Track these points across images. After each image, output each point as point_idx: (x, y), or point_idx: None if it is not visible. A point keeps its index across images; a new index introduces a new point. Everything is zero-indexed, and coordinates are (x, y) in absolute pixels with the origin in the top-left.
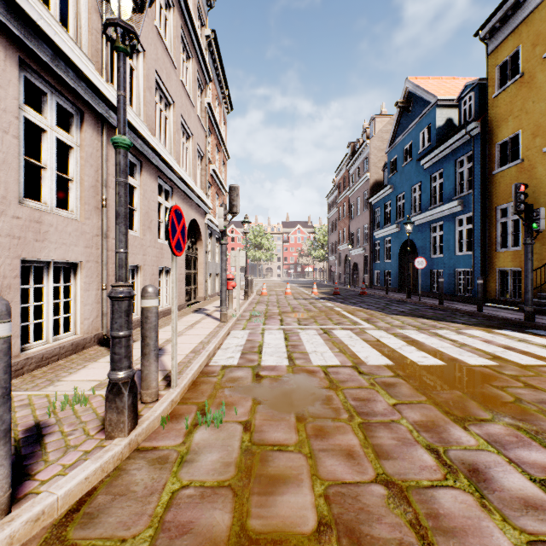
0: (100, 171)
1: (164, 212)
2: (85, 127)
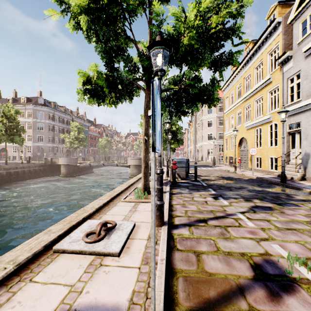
0: None
1: None
2: None
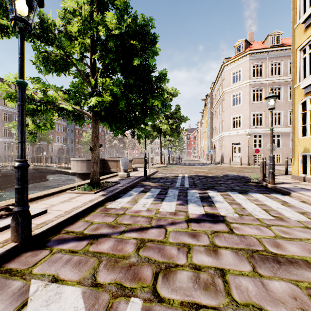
0: (266, 140)
1: None
2: (263, 136)
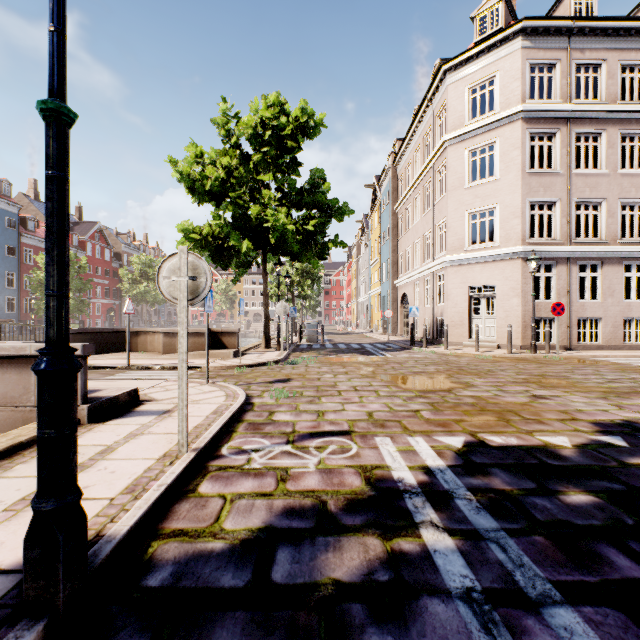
0: (566, 280)
1: (634, 281)
2: (557, 266)
